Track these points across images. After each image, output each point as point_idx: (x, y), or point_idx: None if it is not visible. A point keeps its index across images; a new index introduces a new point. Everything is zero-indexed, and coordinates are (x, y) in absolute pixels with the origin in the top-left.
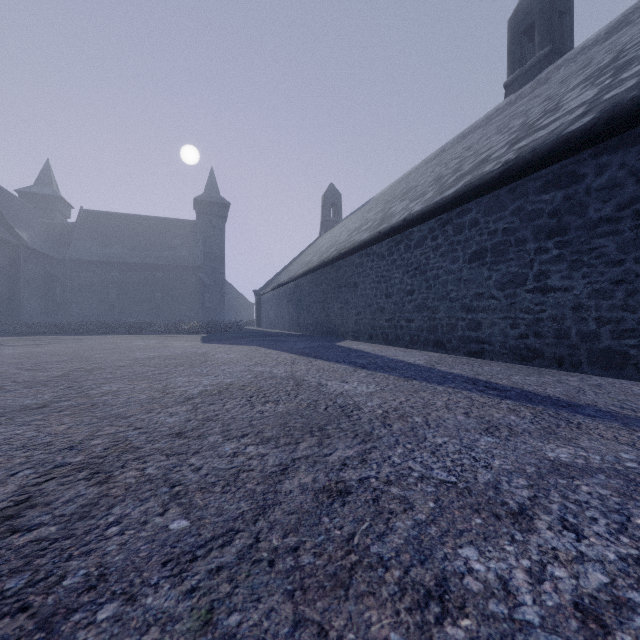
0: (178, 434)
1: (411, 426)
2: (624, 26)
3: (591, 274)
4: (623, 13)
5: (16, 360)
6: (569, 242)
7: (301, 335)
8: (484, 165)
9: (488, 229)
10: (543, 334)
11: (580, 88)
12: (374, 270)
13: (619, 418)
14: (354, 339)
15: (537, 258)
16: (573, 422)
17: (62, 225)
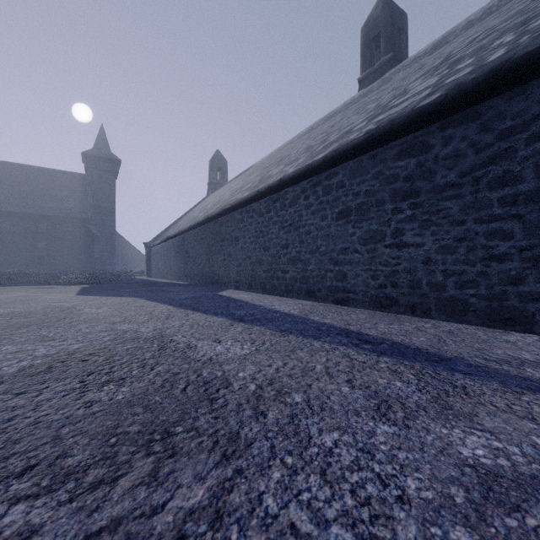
0: None
1: (290, 412)
2: (444, 44)
3: (439, 232)
4: (443, 35)
5: None
6: (420, 204)
7: (187, 285)
8: (348, 135)
9: (353, 191)
10: (399, 284)
11: (422, 79)
12: (253, 225)
13: (493, 374)
14: (236, 288)
15: (394, 217)
16: (457, 385)
17: None
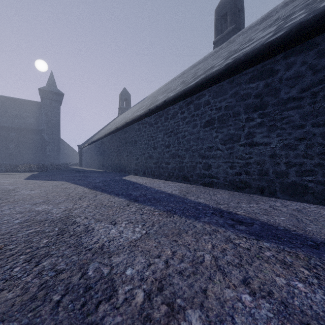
0: None
1: None
2: (269, 18)
3: (282, 134)
4: (268, 12)
5: None
6: (268, 114)
7: (103, 172)
8: (211, 69)
9: (216, 106)
10: (251, 172)
11: (261, 31)
12: (146, 133)
13: None
14: (135, 174)
15: (247, 124)
16: None
17: None
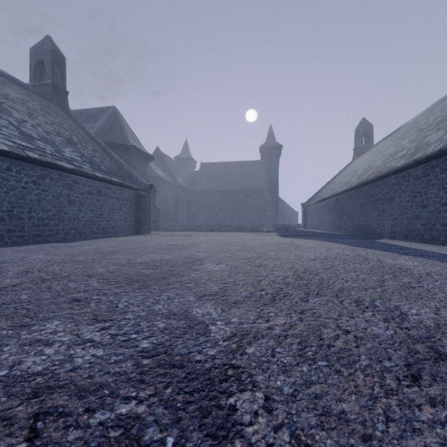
0: (326, 269)
1: (445, 277)
2: None
3: None
4: None
5: (212, 242)
6: None
7: (343, 234)
8: None
9: None
10: None
11: None
12: (409, 187)
13: None
14: (390, 238)
15: None
16: None
17: (193, 173)
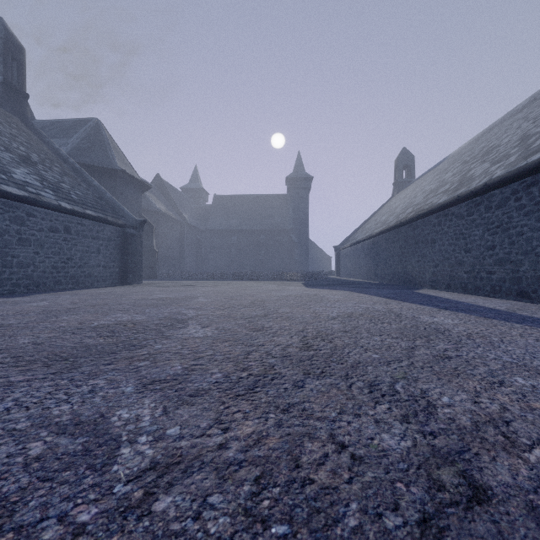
0: (345, 331)
1: (489, 341)
2: None
3: None
4: None
5: (217, 294)
6: None
7: (379, 283)
8: None
9: None
10: None
11: None
12: (452, 228)
13: None
14: (431, 288)
15: None
16: None
17: (204, 207)
